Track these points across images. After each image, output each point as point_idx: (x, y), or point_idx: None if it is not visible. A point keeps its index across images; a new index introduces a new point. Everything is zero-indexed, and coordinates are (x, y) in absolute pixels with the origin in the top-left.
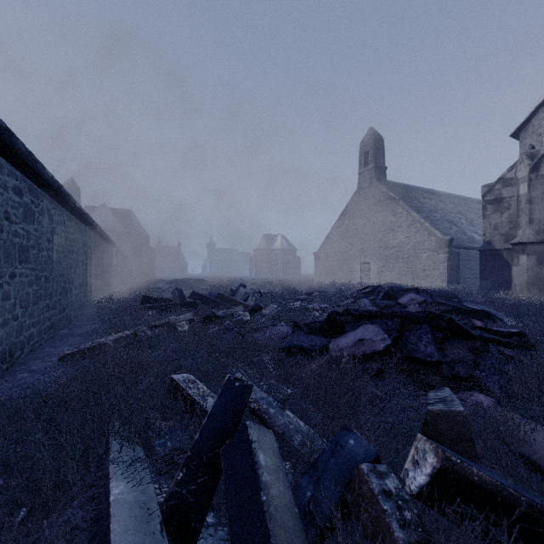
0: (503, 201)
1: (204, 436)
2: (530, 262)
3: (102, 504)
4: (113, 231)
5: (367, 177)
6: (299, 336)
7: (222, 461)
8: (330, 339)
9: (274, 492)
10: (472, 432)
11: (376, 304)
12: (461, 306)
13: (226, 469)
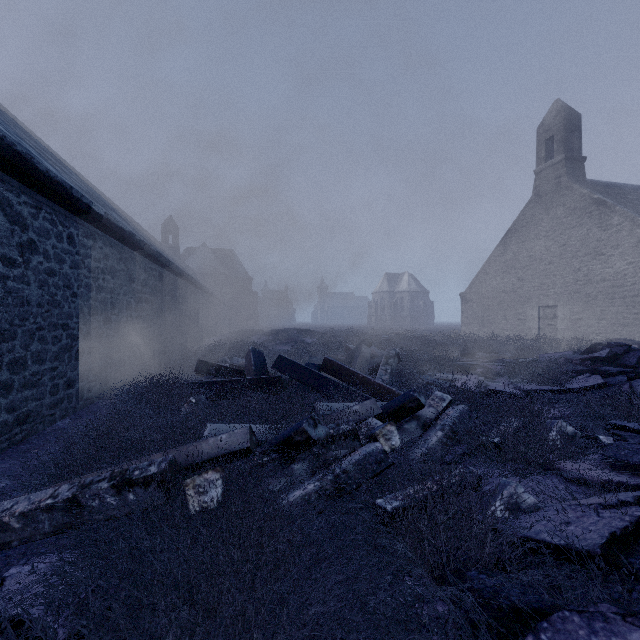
0: None
1: None
2: None
3: None
4: (213, 274)
5: (551, 175)
6: None
7: None
8: None
9: None
10: None
11: None
12: None
13: None
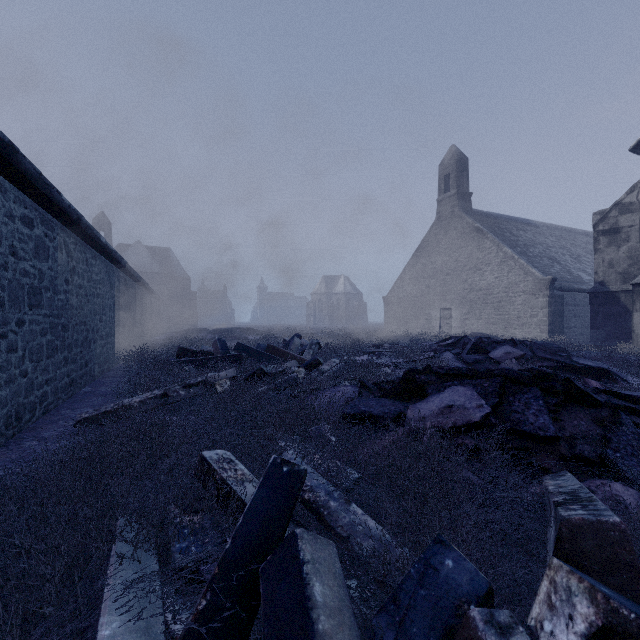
0: (620, 232)
1: (238, 544)
2: None
3: None
4: (149, 273)
5: (448, 205)
6: (368, 399)
7: (261, 587)
8: (407, 404)
9: None
10: (635, 556)
11: (461, 359)
12: (570, 362)
13: (266, 601)
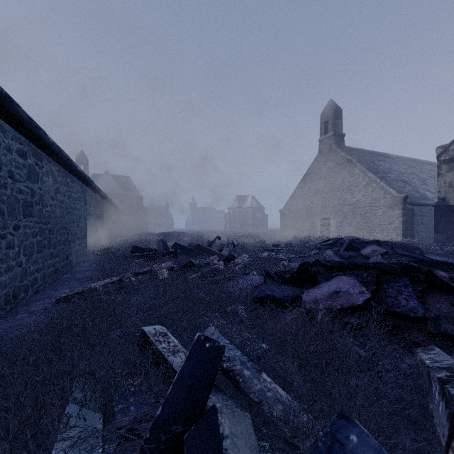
0: None
1: (167, 411)
2: None
3: None
4: (114, 194)
5: (327, 143)
6: (271, 285)
7: None
8: (302, 289)
9: None
10: None
11: (339, 255)
12: (423, 257)
13: None
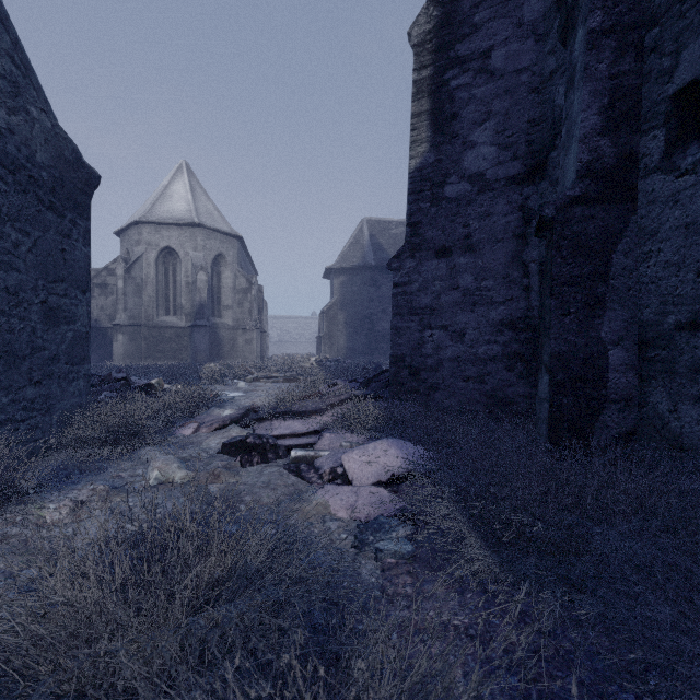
0: (109, 287)
1: None
2: (125, 339)
3: None
4: None
5: None
6: None
7: None
8: None
9: None
10: None
11: None
12: None
13: None
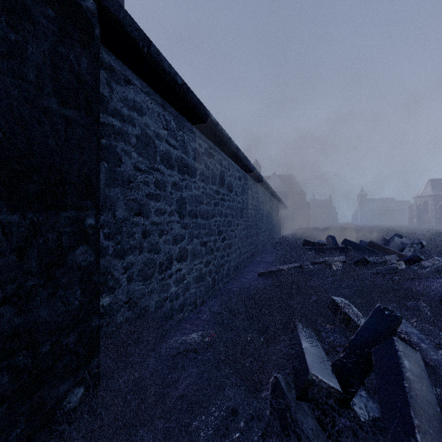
0: None
1: (358, 338)
2: None
3: (297, 349)
4: (280, 192)
5: None
6: None
7: (372, 357)
8: None
9: (416, 387)
10: None
11: None
12: None
13: (375, 361)
